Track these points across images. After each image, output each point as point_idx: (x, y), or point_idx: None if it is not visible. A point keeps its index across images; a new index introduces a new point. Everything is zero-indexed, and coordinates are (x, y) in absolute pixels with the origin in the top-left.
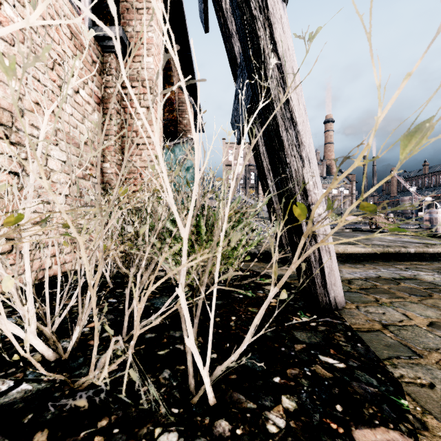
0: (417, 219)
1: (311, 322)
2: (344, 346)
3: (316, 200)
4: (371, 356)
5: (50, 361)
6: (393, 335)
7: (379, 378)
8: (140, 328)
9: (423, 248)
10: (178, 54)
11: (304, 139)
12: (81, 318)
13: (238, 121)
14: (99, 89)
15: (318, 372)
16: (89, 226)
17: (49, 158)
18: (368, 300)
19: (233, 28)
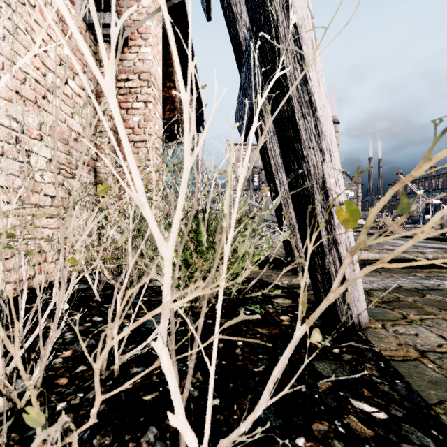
0: (425, 222)
1: (333, 348)
2: (379, 383)
3: (338, 201)
4: (417, 400)
5: (0, 412)
6: (436, 366)
7: (436, 437)
8: (123, 362)
9: (442, 254)
10: (180, 49)
11: (324, 128)
12: (43, 353)
13: (243, 116)
14: (92, 81)
15: (354, 428)
16: (67, 232)
17: (32, 154)
18: (395, 317)
19: (238, 11)
